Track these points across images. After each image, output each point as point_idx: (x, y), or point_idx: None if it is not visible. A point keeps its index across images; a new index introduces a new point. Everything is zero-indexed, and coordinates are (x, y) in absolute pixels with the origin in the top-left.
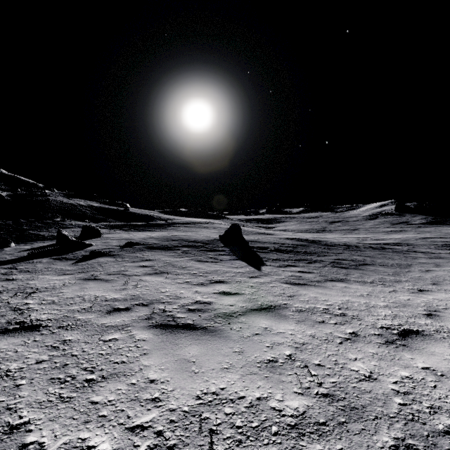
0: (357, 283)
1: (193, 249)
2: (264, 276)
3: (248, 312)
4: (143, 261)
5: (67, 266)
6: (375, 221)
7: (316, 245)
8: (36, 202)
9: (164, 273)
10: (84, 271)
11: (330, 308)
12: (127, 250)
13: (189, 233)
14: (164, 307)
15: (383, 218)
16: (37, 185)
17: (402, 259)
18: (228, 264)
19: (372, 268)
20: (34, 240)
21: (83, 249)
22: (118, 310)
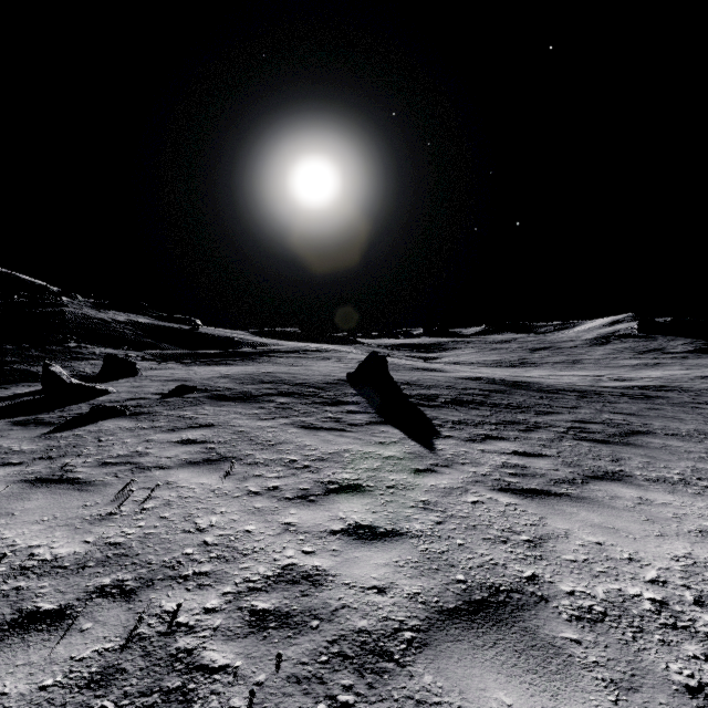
0: (655, 484)
1: (297, 401)
2: (446, 468)
3: (436, 629)
4: (191, 428)
5: (26, 442)
6: (606, 348)
7: (524, 390)
8: (42, 315)
9: (227, 460)
10: (51, 456)
11: (672, 599)
12: (171, 403)
13: (294, 368)
14: (177, 605)
15: (619, 343)
16: (48, 288)
17: (699, 421)
18: (366, 434)
19: (657, 443)
20: (17, 381)
21: (88, 401)
22: (26, 624)
